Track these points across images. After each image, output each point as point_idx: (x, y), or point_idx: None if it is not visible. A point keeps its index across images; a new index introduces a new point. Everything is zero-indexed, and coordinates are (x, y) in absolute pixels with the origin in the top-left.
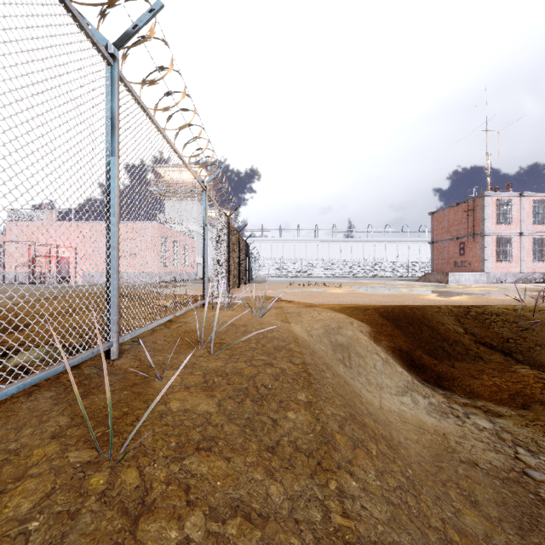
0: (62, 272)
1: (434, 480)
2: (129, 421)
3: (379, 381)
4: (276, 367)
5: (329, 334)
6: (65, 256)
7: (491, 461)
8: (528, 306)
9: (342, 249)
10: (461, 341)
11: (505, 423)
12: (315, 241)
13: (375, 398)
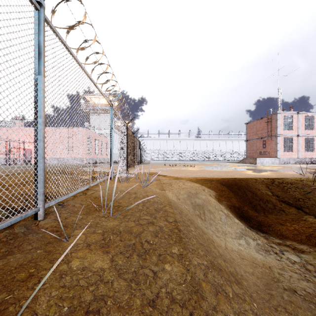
0: (27, 158)
1: (269, 306)
2: (31, 284)
3: (224, 230)
4: (156, 225)
5: (190, 198)
6: (28, 148)
7: (305, 289)
8: (308, 178)
9: (194, 144)
10: (271, 201)
11: (307, 258)
12: (179, 139)
13: (221, 242)
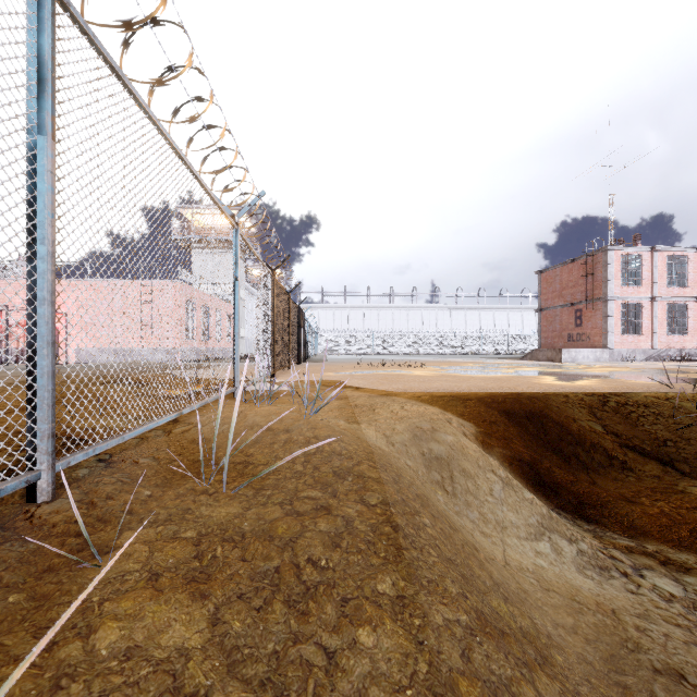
0: None
1: None
2: None
3: (499, 517)
4: (336, 516)
5: (419, 441)
6: None
7: None
8: (684, 393)
9: (425, 319)
10: (602, 445)
11: None
12: (390, 308)
13: (495, 548)
